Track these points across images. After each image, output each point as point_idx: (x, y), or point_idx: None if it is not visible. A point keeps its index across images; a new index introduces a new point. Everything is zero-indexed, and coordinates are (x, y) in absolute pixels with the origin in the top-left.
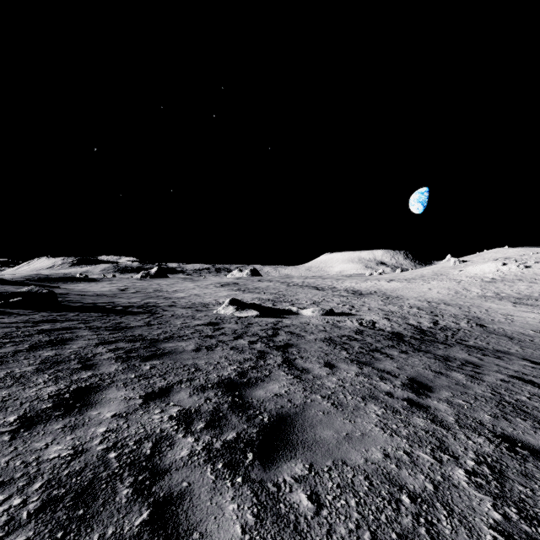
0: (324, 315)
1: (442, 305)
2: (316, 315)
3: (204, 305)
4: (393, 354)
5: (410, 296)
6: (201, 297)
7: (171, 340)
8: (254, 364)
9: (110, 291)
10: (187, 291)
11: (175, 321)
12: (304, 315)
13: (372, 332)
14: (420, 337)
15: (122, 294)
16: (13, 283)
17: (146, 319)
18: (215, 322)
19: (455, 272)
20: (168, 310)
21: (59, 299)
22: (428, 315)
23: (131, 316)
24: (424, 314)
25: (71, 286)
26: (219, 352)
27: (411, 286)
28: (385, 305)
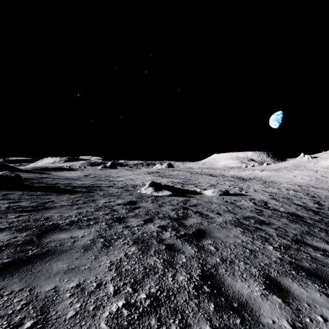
0: (222, 195)
1: (312, 188)
2: (216, 195)
3: (133, 186)
4: (328, 250)
5: (281, 181)
6: (133, 180)
7: (73, 226)
8: (156, 290)
9: (78, 176)
10: (126, 176)
11: (101, 199)
12: (206, 195)
13: (270, 212)
14: (320, 219)
15: (84, 178)
16: (22, 171)
17: (77, 198)
18: (134, 201)
19: (311, 164)
20: (104, 190)
21: (33, 181)
22: (307, 197)
23: (67, 195)
24: (303, 195)
25: (57, 173)
26: (116, 250)
27: (279, 174)
28: (265, 187)
